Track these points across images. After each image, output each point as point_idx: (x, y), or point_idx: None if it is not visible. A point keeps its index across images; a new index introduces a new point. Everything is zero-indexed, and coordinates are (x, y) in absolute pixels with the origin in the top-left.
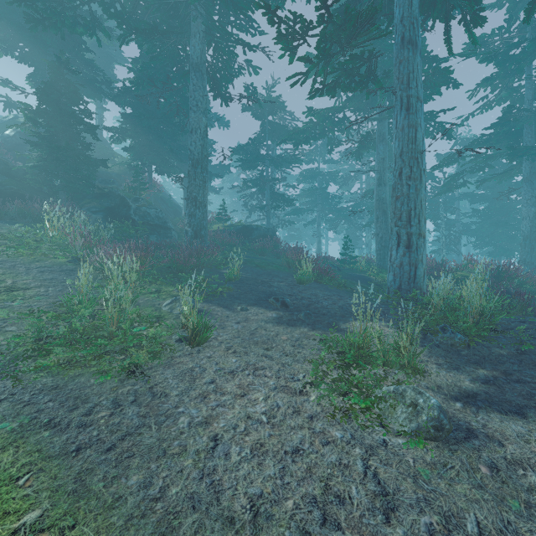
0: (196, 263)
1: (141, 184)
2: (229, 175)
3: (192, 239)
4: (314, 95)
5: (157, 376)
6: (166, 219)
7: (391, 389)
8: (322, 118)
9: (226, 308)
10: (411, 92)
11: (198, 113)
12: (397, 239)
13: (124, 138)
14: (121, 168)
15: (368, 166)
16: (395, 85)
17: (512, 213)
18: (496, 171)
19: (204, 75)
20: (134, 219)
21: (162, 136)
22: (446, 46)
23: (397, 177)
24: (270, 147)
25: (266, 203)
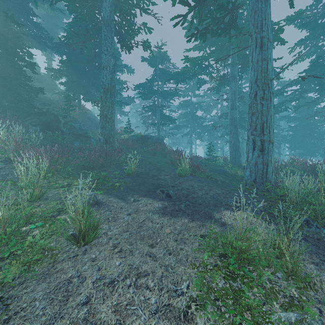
0: (104, 162)
1: (70, 106)
2: (134, 104)
3: (103, 144)
4: (190, 39)
5: (24, 297)
6: (87, 131)
7: (292, 320)
8: (194, 64)
9: (121, 200)
10: (264, 34)
11: (108, 55)
12: (253, 145)
13: (61, 76)
14: (60, 97)
15: (222, 98)
16: (251, 29)
17: (314, 129)
18: (303, 101)
19: (112, 29)
20: (63, 130)
21: (87, 76)
22: (289, 1)
23: (253, 98)
24: (160, 86)
25: (157, 121)
